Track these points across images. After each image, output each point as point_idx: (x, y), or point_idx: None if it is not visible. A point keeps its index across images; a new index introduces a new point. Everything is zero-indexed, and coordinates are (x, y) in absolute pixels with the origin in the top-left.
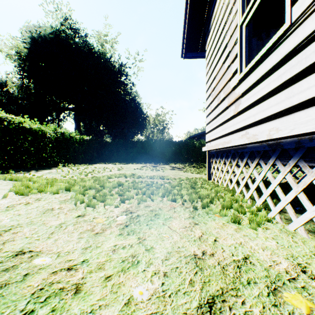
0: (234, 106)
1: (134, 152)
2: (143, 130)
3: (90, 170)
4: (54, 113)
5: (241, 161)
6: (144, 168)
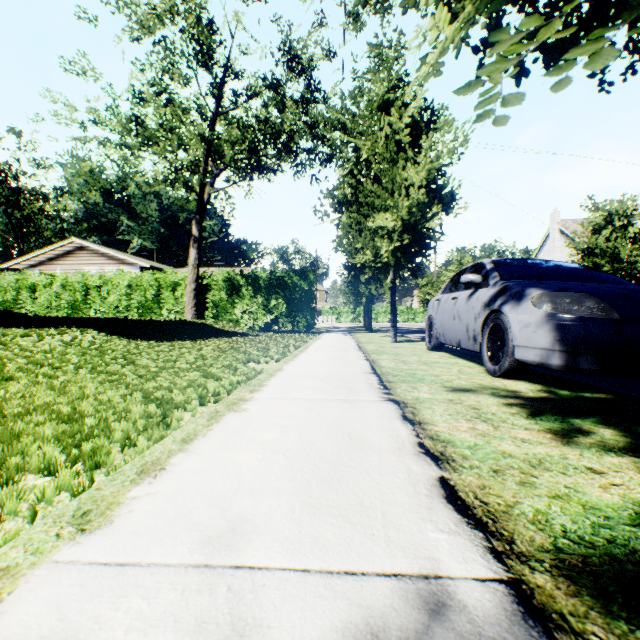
0: None
1: None
2: None
3: None
4: None
5: None
6: None
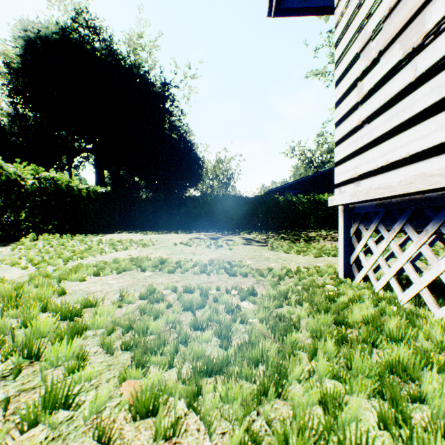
0: None
1: (181, 214)
2: (198, 182)
3: (87, 246)
4: (65, 156)
5: None
6: (195, 242)
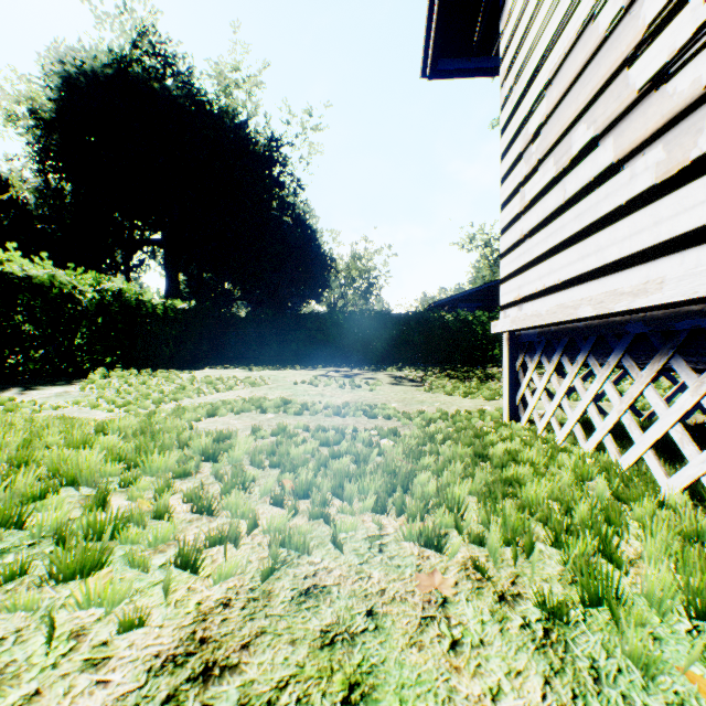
0: (661, 148)
1: (299, 341)
2: (323, 290)
3: (177, 385)
4: (119, 251)
5: (691, 365)
6: (323, 381)
